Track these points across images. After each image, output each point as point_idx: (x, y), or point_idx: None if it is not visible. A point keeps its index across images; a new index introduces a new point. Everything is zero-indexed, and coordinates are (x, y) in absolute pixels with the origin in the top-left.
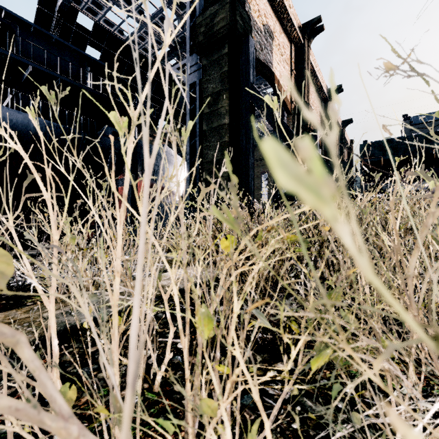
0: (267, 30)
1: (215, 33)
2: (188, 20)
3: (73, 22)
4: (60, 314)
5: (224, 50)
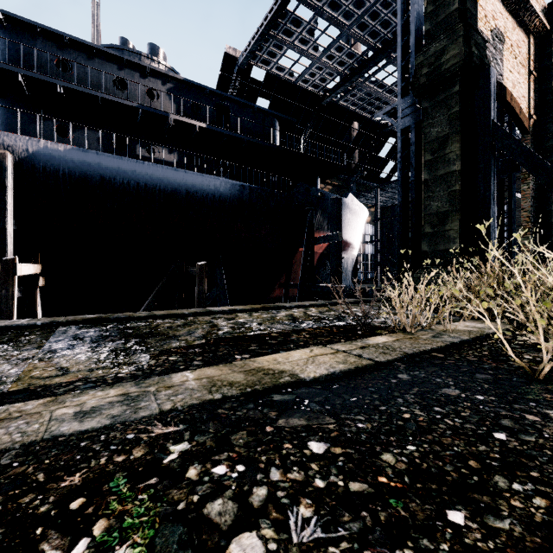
0: (495, 35)
1: (443, 73)
2: (399, 60)
3: (247, 78)
4: (431, 337)
5: (454, 88)
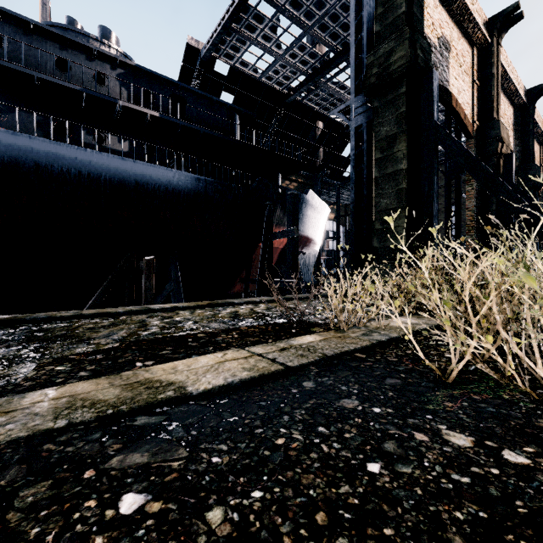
0: (442, 43)
1: (391, 73)
2: (352, 59)
3: (211, 71)
4: (361, 335)
5: (401, 89)
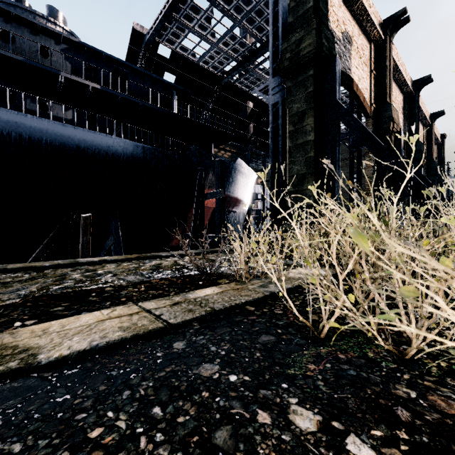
0: (345, 37)
1: (301, 58)
2: (270, 46)
3: (155, 54)
4: (258, 287)
5: (310, 72)
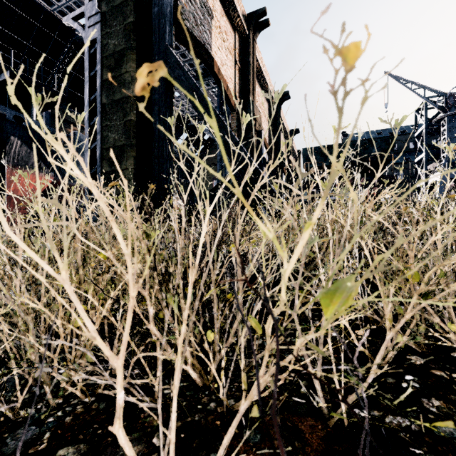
0: (204, 4)
1: None
2: None
3: None
4: None
5: None
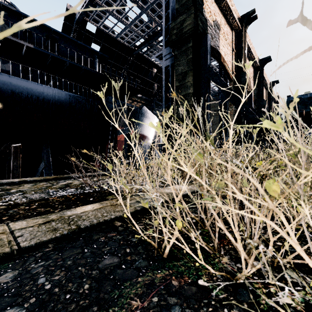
0: (215, 24)
1: (184, 34)
2: (163, 25)
3: (84, 29)
4: (134, 202)
5: (190, 44)
